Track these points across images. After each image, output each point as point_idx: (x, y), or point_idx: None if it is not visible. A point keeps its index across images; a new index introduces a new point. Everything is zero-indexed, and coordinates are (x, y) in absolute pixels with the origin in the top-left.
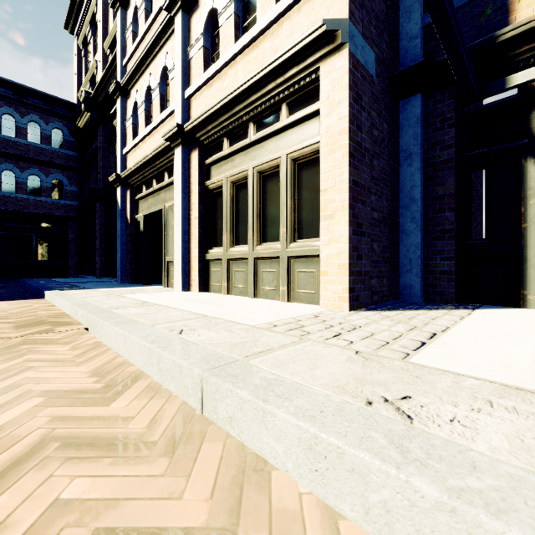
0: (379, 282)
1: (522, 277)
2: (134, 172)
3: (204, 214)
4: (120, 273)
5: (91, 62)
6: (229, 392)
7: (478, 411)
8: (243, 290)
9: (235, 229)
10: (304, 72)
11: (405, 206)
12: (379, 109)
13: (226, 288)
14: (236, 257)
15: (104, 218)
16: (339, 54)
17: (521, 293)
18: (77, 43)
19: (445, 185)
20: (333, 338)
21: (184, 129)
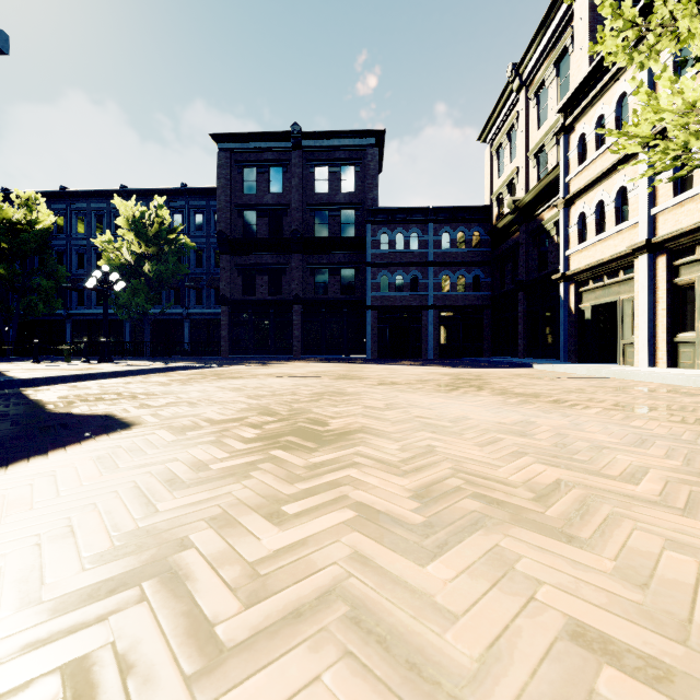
0: None
1: None
2: (581, 271)
3: (671, 305)
4: (563, 354)
5: (507, 166)
6: None
7: None
8: None
9: None
10: None
11: None
12: None
13: (699, 365)
14: None
15: (526, 306)
16: None
17: None
18: (489, 151)
19: None
20: None
21: (651, 241)
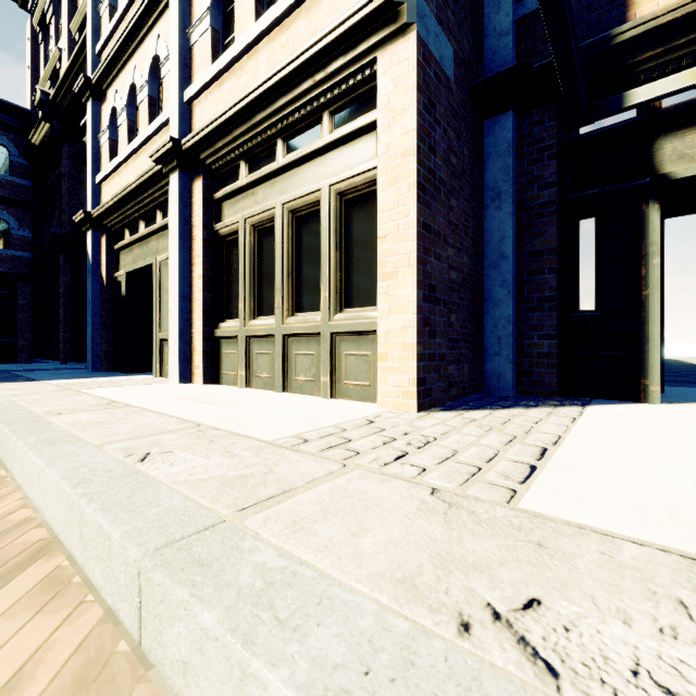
0: (459, 370)
1: (642, 362)
2: (111, 209)
3: (212, 271)
4: (91, 357)
5: (53, 51)
6: (182, 609)
7: (674, 636)
8: (268, 381)
9: (257, 293)
10: (354, 65)
11: (492, 264)
12: (458, 128)
13: (245, 379)
14: (259, 334)
15: (70, 277)
16: (404, 40)
17: (641, 383)
18: (31, 23)
19: (544, 238)
20: (395, 463)
21: (182, 146)
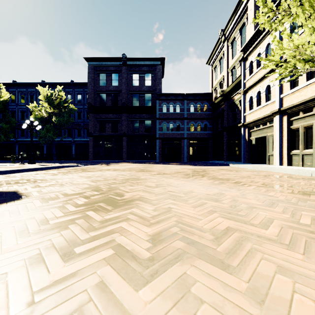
0: None
1: None
2: (250, 122)
3: (289, 138)
4: (243, 159)
5: (219, 75)
6: None
7: None
8: (310, 165)
9: (305, 143)
10: None
11: None
12: None
13: (301, 164)
14: (307, 154)
15: (227, 138)
16: None
17: None
18: (211, 68)
19: None
20: None
21: (280, 109)
